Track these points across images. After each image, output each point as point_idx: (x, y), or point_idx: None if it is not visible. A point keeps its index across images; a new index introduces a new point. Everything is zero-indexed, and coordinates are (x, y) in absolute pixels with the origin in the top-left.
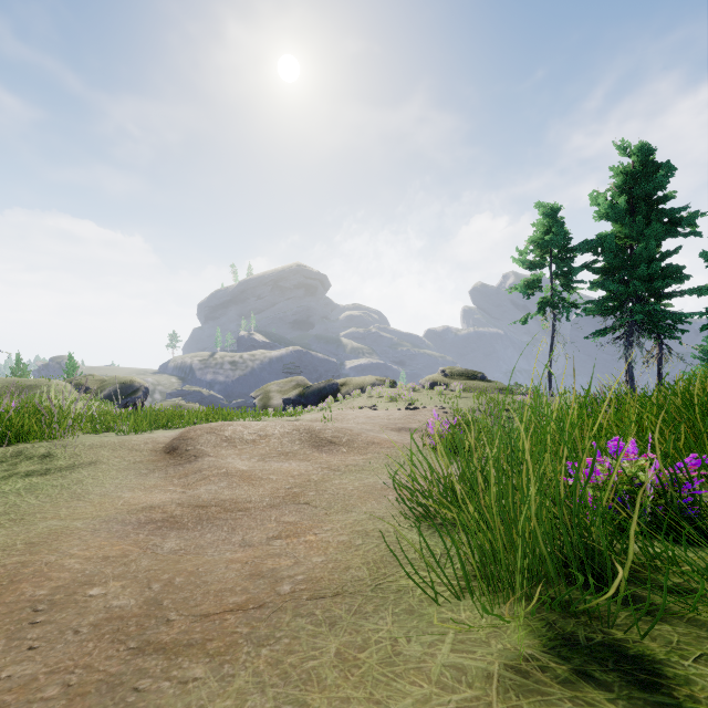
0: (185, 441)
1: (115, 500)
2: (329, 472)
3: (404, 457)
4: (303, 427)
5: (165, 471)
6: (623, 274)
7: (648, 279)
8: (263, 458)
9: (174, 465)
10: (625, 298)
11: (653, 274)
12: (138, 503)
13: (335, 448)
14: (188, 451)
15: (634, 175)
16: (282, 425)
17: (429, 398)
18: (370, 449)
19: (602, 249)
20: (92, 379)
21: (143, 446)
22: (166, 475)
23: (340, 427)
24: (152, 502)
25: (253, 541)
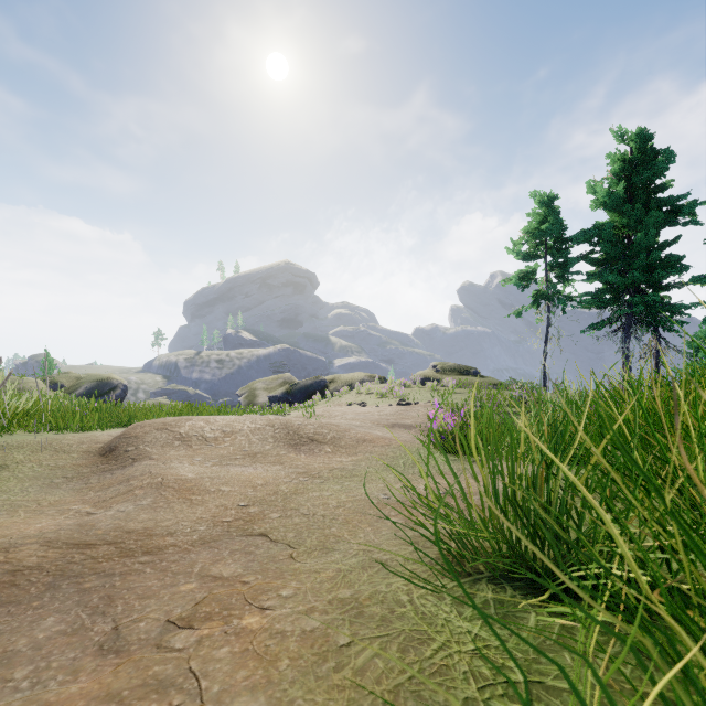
0: (126, 440)
1: None
2: (305, 480)
3: (403, 457)
4: (279, 422)
5: (85, 480)
6: (621, 265)
7: (647, 270)
8: (222, 461)
9: (102, 471)
10: (622, 289)
11: (652, 265)
12: None
13: (317, 447)
14: (127, 453)
15: (632, 162)
16: (254, 419)
17: (421, 394)
18: (360, 448)
19: (599, 239)
20: (67, 377)
21: (75, 446)
22: (84, 485)
23: (324, 422)
24: (21, 534)
25: (133, 634)
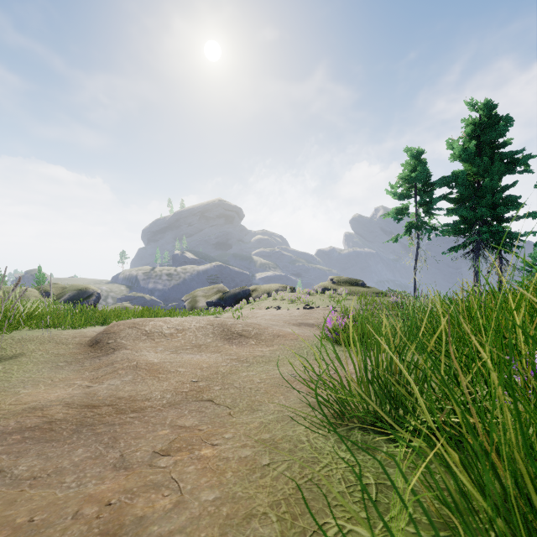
0: (107, 335)
1: (7, 398)
2: (237, 364)
3: (306, 348)
4: (217, 322)
5: (81, 364)
6: (472, 203)
7: (492, 206)
8: (177, 350)
9: (92, 357)
10: (474, 221)
11: (496, 203)
12: (30, 402)
13: (245, 340)
14: (109, 344)
15: (481, 125)
16: (198, 320)
17: (321, 300)
18: (275, 341)
19: (456, 183)
20: (55, 287)
21: (70, 339)
22: (81, 367)
23: (249, 322)
24: (46, 400)
25: (133, 459)
